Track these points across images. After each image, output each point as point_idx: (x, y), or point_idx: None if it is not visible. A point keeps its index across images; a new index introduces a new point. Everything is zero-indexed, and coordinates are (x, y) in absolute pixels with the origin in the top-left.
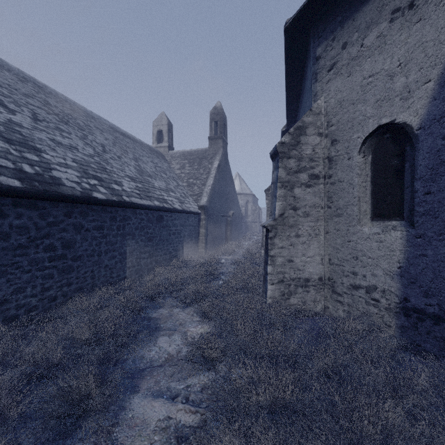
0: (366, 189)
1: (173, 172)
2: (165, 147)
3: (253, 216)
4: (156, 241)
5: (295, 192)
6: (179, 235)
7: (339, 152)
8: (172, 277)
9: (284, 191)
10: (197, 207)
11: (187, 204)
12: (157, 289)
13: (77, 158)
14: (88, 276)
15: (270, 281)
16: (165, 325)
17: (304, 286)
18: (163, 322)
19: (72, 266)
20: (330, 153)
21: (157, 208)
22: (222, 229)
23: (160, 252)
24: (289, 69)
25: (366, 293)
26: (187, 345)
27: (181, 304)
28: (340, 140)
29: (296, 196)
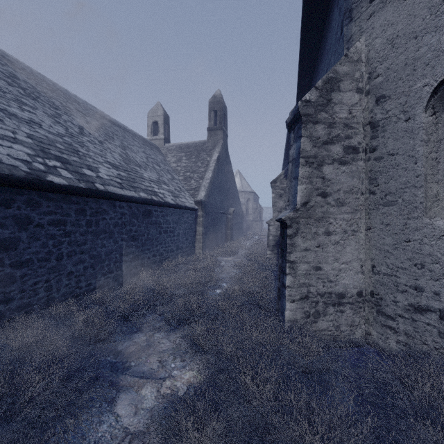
0: (438, 162)
1: (168, 165)
2: (161, 139)
3: (254, 215)
4: (142, 241)
5: (325, 172)
6: (172, 233)
7: (390, 112)
8: (159, 285)
9: (309, 170)
10: (193, 202)
11: (182, 199)
12: (136, 304)
13: (36, 135)
14: (41, 287)
15: (290, 297)
16: (137, 364)
17: (337, 304)
18: (136, 357)
19: (13, 275)
20: (374, 116)
21: (143, 200)
22: (221, 228)
23: (148, 253)
24: (306, 22)
25: (441, 319)
26: (164, 410)
27: (164, 328)
28: (391, 94)
29: (326, 177)
